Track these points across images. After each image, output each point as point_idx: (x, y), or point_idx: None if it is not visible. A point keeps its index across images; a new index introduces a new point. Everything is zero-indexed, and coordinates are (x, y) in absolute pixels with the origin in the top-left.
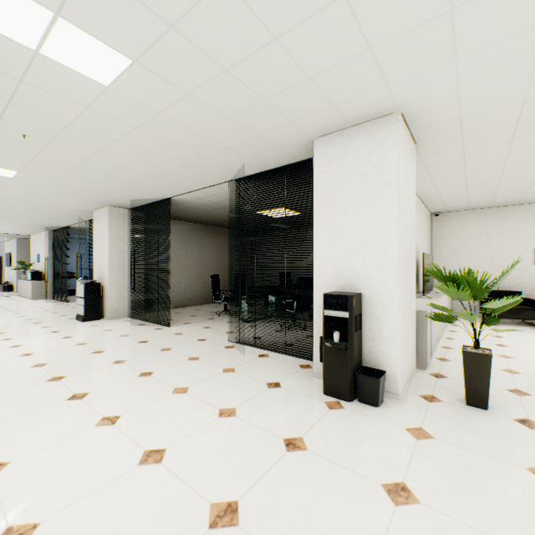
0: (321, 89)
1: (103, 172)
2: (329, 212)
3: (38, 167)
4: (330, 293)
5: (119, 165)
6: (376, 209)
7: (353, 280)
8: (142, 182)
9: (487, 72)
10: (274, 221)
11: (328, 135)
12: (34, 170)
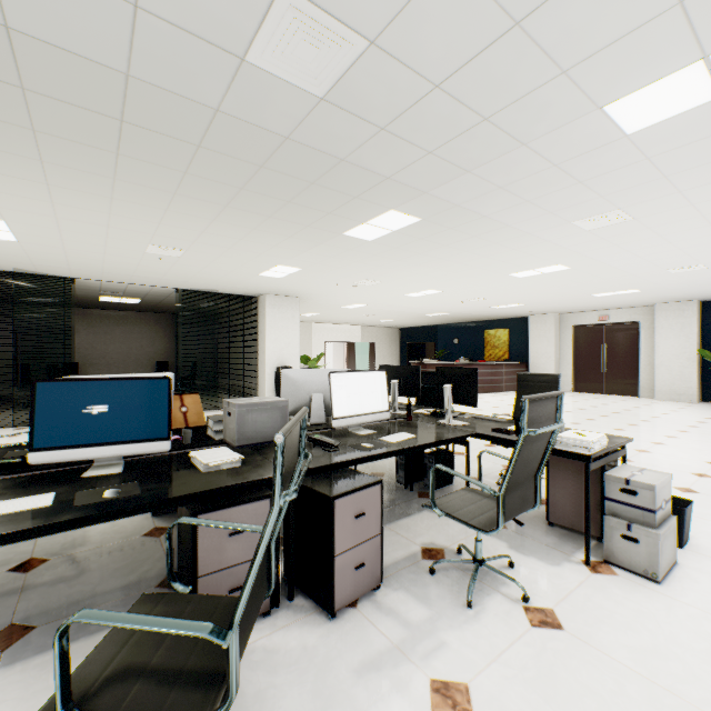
0: (298, 292)
1: (111, 266)
2: (274, 331)
3: (66, 250)
4: (286, 366)
5: (144, 270)
6: (293, 333)
7: (284, 361)
8: (109, 273)
9: (325, 299)
10: (79, 301)
11: (273, 295)
12: (50, 248)
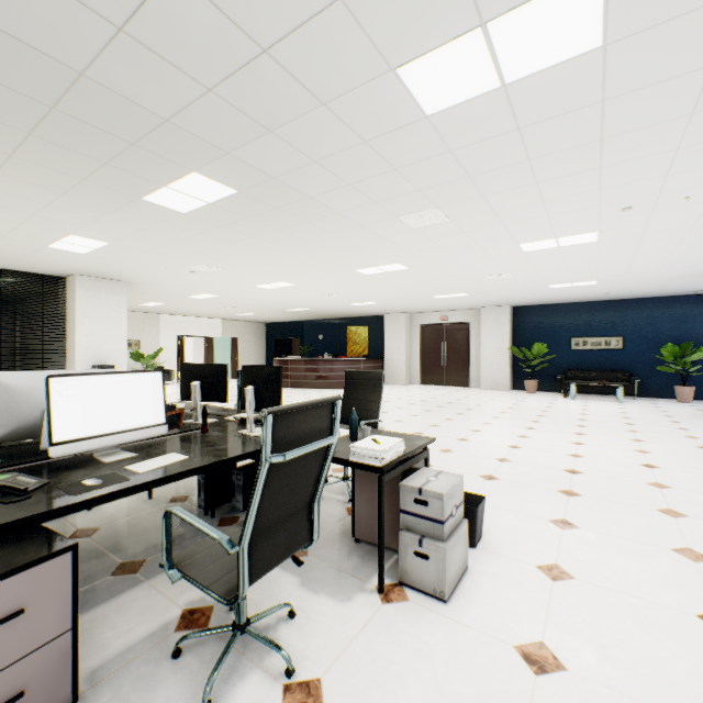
0: (121, 274)
1: None
2: (89, 321)
3: None
4: (105, 365)
5: None
6: (117, 324)
7: (104, 358)
8: None
9: (162, 286)
10: None
11: (88, 277)
12: None
